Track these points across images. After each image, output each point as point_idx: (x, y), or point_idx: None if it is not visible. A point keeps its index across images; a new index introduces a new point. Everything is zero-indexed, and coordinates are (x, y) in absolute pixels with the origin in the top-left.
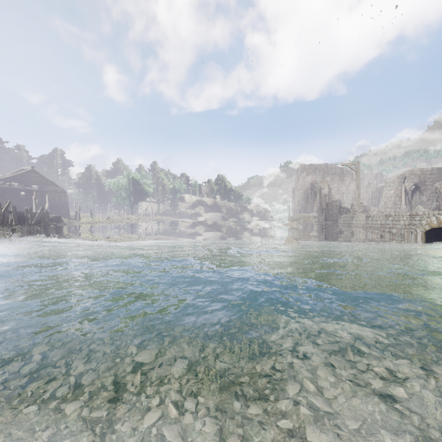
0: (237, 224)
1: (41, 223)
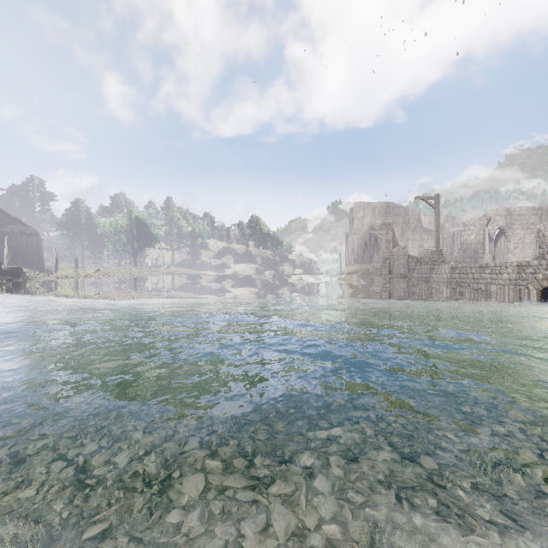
0: (276, 278)
1: None
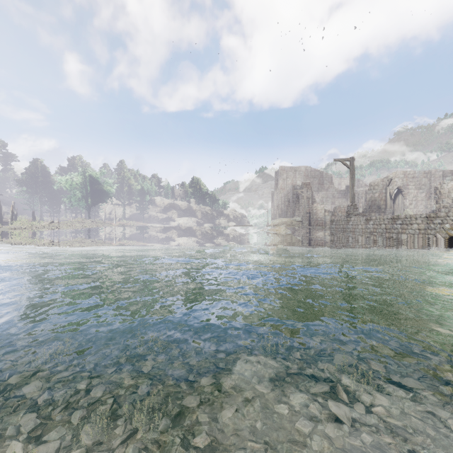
0: (214, 230)
1: None
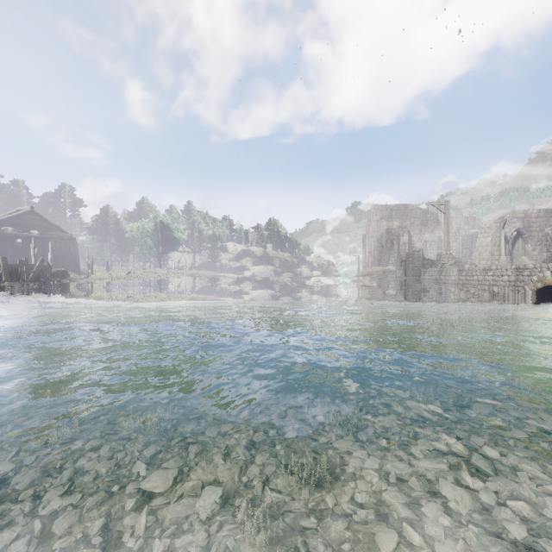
0: (294, 280)
1: (40, 279)
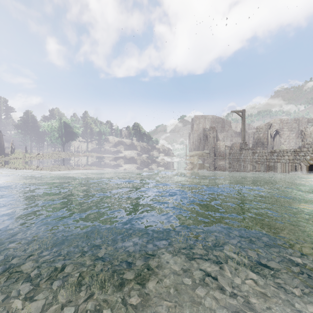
0: (149, 159)
1: None
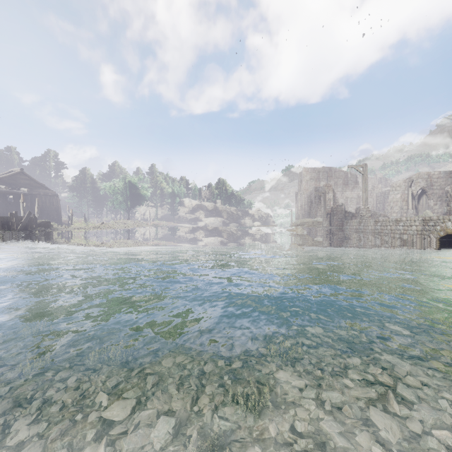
0: (239, 230)
1: (27, 228)
